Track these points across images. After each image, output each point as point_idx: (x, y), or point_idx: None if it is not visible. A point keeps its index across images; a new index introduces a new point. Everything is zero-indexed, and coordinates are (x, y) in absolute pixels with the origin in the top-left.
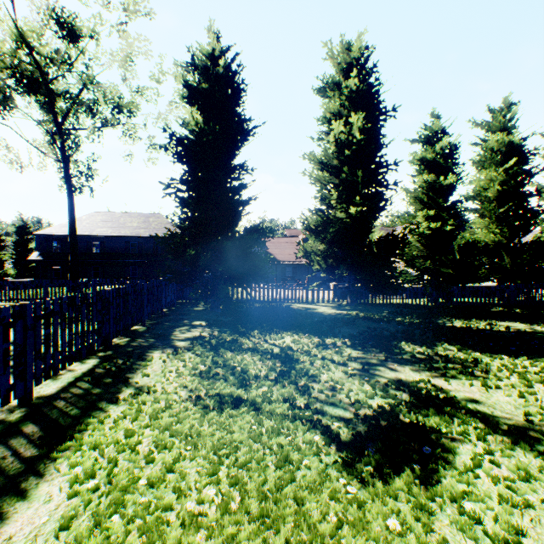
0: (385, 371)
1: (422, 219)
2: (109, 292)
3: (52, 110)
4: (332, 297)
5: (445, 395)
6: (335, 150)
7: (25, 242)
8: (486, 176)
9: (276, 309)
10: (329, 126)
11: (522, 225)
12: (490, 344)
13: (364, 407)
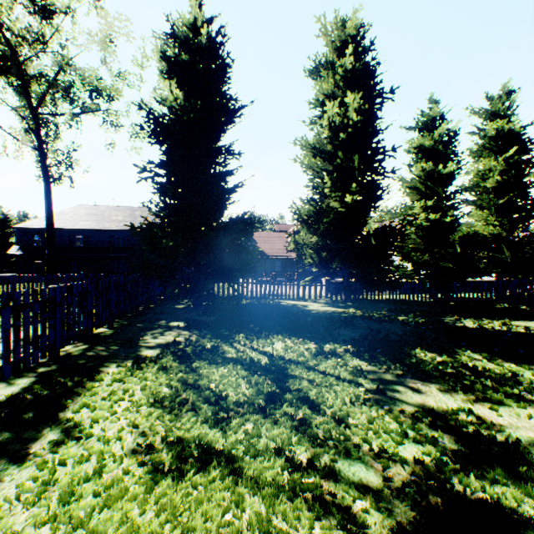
0: (406, 392)
1: (420, 210)
2: (55, 290)
3: (25, 94)
4: (325, 293)
5: (507, 440)
6: (328, 135)
7: (6, 236)
8: (485, 166)
9: (265, 307)
10: (322, 109)
11: (522, 217)
12: (518, 351)
13: (394, 462)
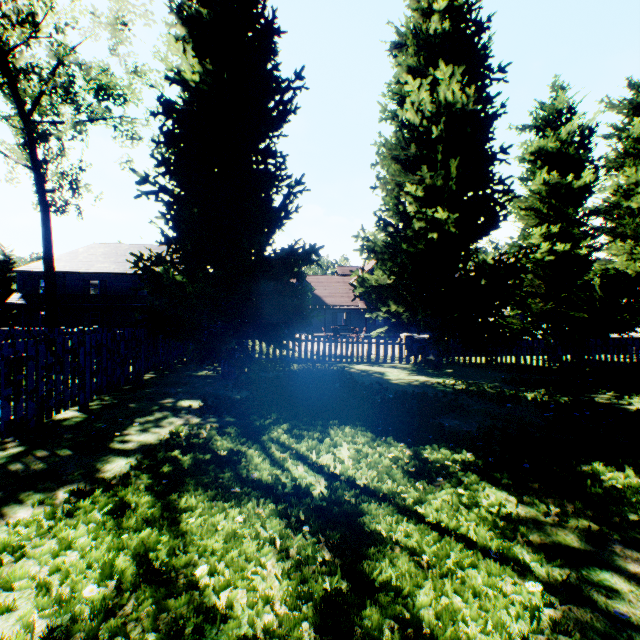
0: None
1: (539, 240)
2: None
3: (14, 94)
4: (406, 355)
5: None
6: (413, 132)
7: (8, 282)
8: (630, 178)
9: (324, 375)
10: (403, 99)
11: None
12: None
13: None
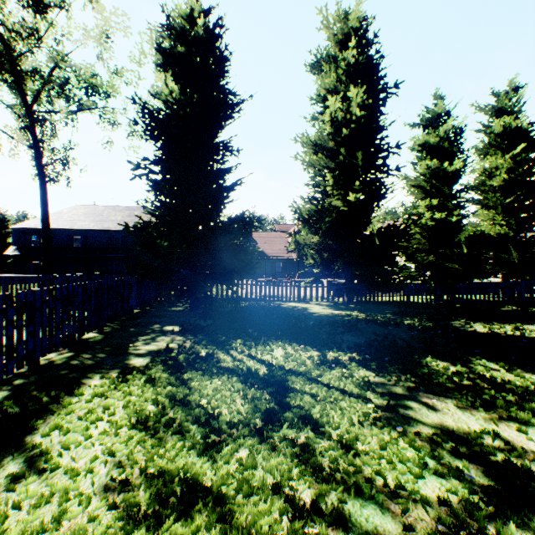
0: (421, 409)
1: (424, 210)
2: (34, 294)
3: (20, 90)
4: (327, 295)
5: None
6: (330, 131)
7: (4, 236)
8: (492, 163)
9: (265, 310)
10: (323, 105)
11: (530, 217)
12: None
13: (414, 502)
